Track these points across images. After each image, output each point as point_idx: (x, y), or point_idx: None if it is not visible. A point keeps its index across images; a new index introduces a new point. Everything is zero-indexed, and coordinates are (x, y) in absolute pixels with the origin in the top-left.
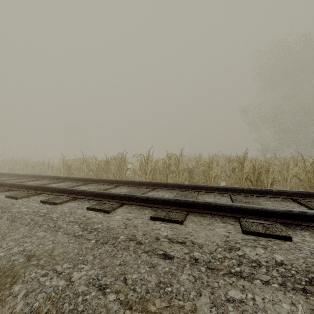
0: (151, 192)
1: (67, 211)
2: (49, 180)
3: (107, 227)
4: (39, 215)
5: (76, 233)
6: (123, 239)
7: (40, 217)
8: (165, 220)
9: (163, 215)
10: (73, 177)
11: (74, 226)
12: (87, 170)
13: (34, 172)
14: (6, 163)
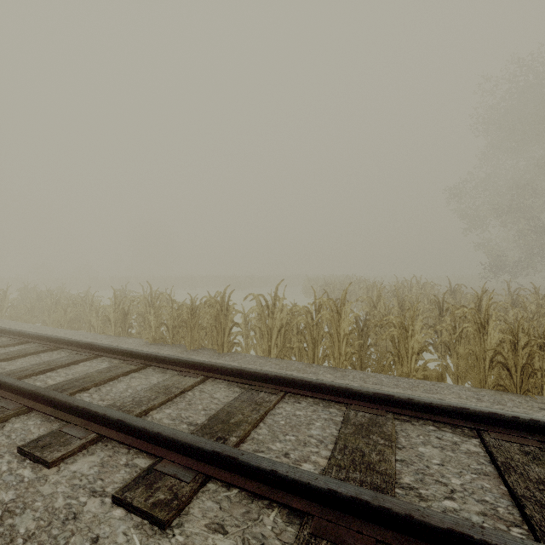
0: (282, 403)
1: (63, 505)
2: (78, 350)
3: None
4: None
5: None
6: None
7: None
8: None
9: None
10: (122, 350)
11: None
12: (155, 324)
13: (66, 318)
14: (25, 295)
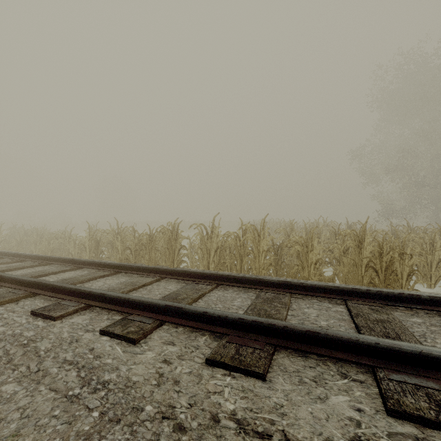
0: (215, 291)
1: (67, 336)
2: (63, 265)
3: (126, 380)
4: (21, 342)
5: (70, 391)
6: (151, 414)
7: (21, 347)
8: (232, 367)
9: (230, 354)
10: (98, 262)
11: (70, 373)
12: (122, 248)
13: (49, 248)
14: (14, 233)
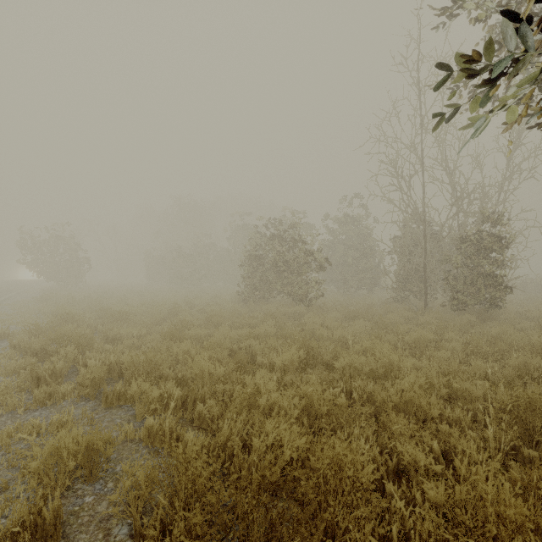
0: None
1: None
2: None
3: None
4: None
5: None
6: None
7: None
8: None
9: None
10: None
11: None
12: None
13: None
14: None
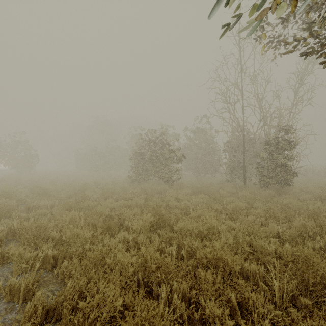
0: None
1: None
2: None
3: None
4: None
5: None
6: None
7: None
8: None
9: None
10: None
11: None
12: None
13: None
14: None
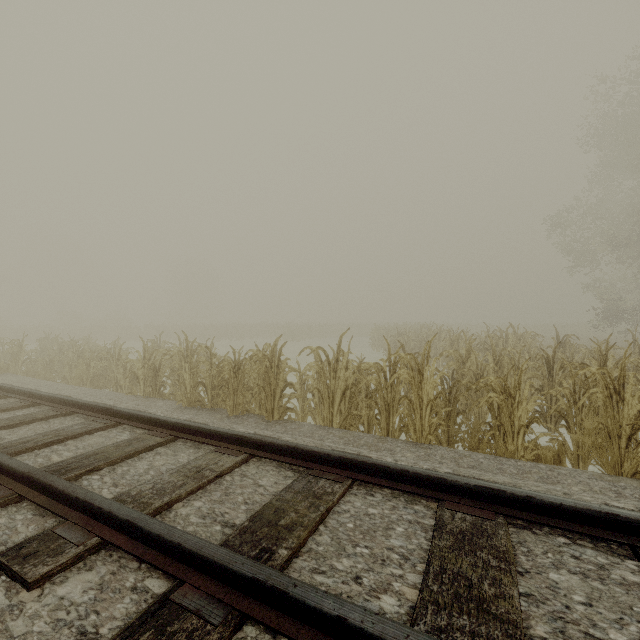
0: (349, 496)
1: None
2: (95, 416)
3: None
4: None
5: None
6: None
7: None
8: None
9: None
10: (147, 417)
11: None
12: (191, 383)
13: (88, 374)
14: (45, 347)
